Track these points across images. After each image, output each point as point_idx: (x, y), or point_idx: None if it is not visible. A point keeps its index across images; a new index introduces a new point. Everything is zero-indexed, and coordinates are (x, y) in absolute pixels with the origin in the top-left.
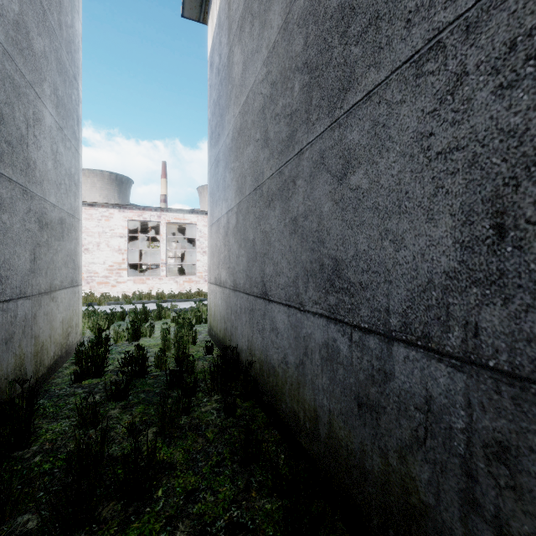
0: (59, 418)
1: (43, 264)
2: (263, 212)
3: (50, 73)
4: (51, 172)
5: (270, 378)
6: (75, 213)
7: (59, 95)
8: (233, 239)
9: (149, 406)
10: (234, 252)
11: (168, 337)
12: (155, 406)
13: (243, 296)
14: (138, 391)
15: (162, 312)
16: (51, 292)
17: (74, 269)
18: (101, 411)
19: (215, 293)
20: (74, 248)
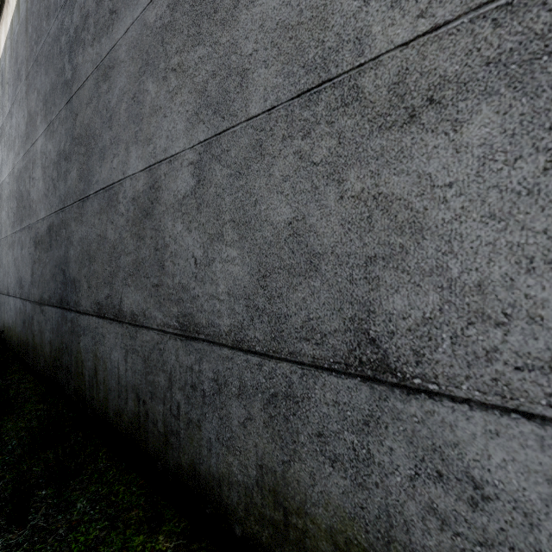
0: None
1: None
2: (8, 251)
3: None
4: None
5: (10, 334)
6: None
7: None
8: None
9: None
10: None
11: None
12: None
13: (2, 296)
14: None
15: None
16: None
17: None
18: None
19: None
20: None
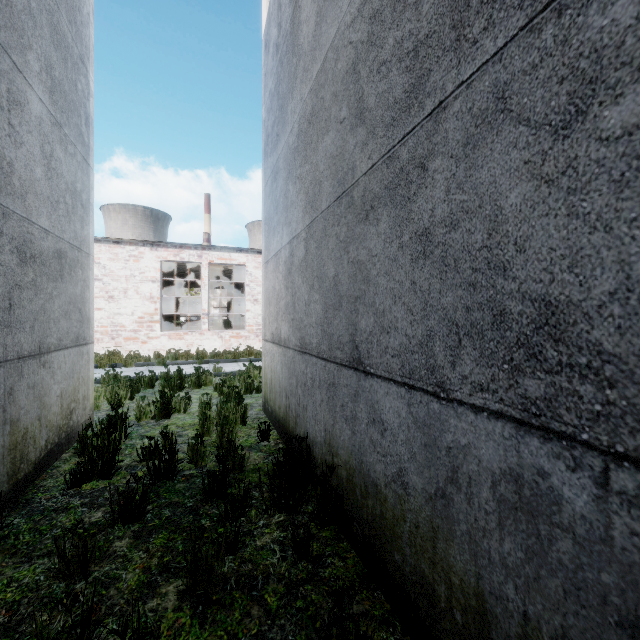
0: (35, 555)
1: (27, 314)
2: (354, 230)
3: (40, 41)
4: (41, 182)
5: (367, 501)
6: (83, 246)
7: (56, 76)
8: (299, 279)
9: (175, 534)
10: (302, 297)
11: (209, 415)
12: (184, 534)
13: (316, 363)
14: (161, 504)
15: (201, 378)
16: (41, 355)
17: (81, 321)
18: (101, 543)
19: (272, 354)
20: (80, 293)
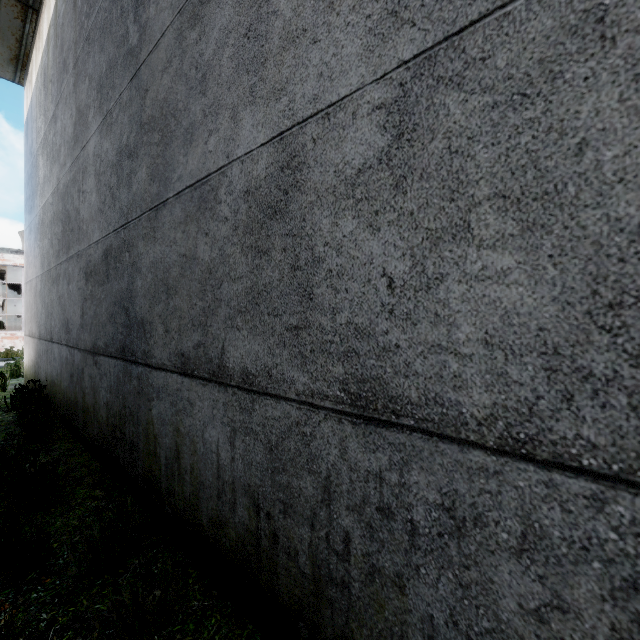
0: None
1: None
2: (51, 287)
3: None
4: None
5: (53, 389)
6: None
7: None
8: (39, 300)
9: None
10: (40, 310)
11: None
12: None
13: (44, 343)
14: None
15: None
16: None
17: None
18: None
19: (29, 344)
20: None
